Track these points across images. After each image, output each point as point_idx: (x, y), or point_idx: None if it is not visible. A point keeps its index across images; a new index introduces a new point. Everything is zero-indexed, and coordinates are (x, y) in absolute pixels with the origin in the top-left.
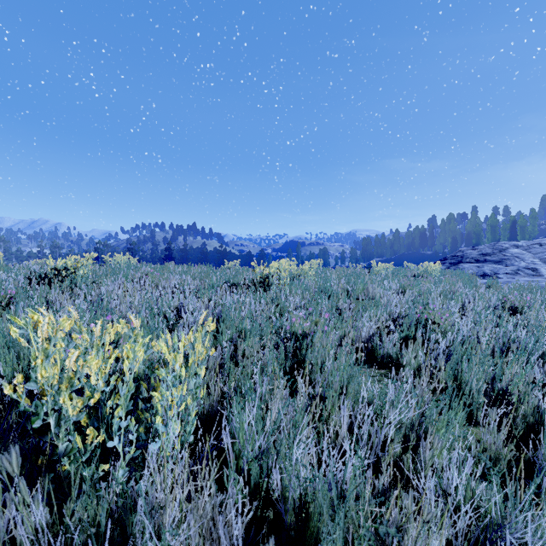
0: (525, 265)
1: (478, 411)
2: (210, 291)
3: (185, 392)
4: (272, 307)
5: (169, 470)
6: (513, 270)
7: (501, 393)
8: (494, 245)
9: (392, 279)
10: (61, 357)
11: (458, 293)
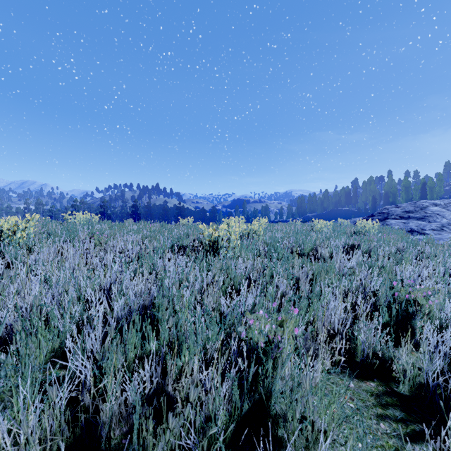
0: (447, 222)
1: None
2: (154, 257)
3: None
4: (221, 280)
5: None
6: (438, 227)
7: None
8: (415, 203)
9: (337, 237)
10: None
11: (406, 254)
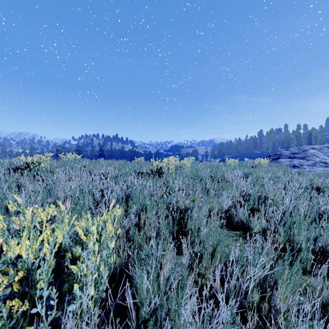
0: (319, 160)
1: (307, 264)
2: (124, 177)
3: (98, 261)
4: (164, 188)
5: (84, 325)
6: (312, 163)
7: (321, 250)
8: (299, 147)
9: (239, 169)
10: (3, 235)
11: (281, 178)
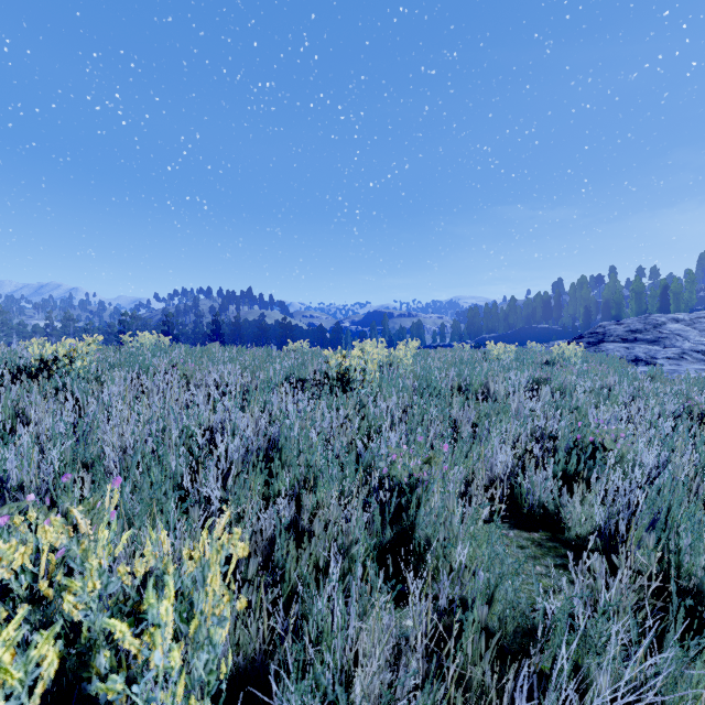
0: (691, 347)
1: None
2: (264, 393)
3: (180, 693)
4: (356, 420)
5: None
6: (676, 354)
7: None
8: (646, 318)
9: (520, 369)
10: None
11: (616, 391)
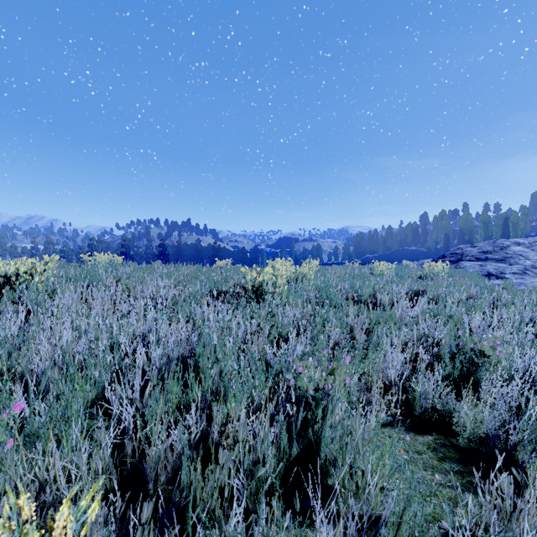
0: (531, 264)
1: None
2: (190, 304)
3: None
4: (267, 329)
5: None
6: (520, 270)
7: None
8: (494, 242)
9: (400, 282)
10: None
11: (479, 301)
